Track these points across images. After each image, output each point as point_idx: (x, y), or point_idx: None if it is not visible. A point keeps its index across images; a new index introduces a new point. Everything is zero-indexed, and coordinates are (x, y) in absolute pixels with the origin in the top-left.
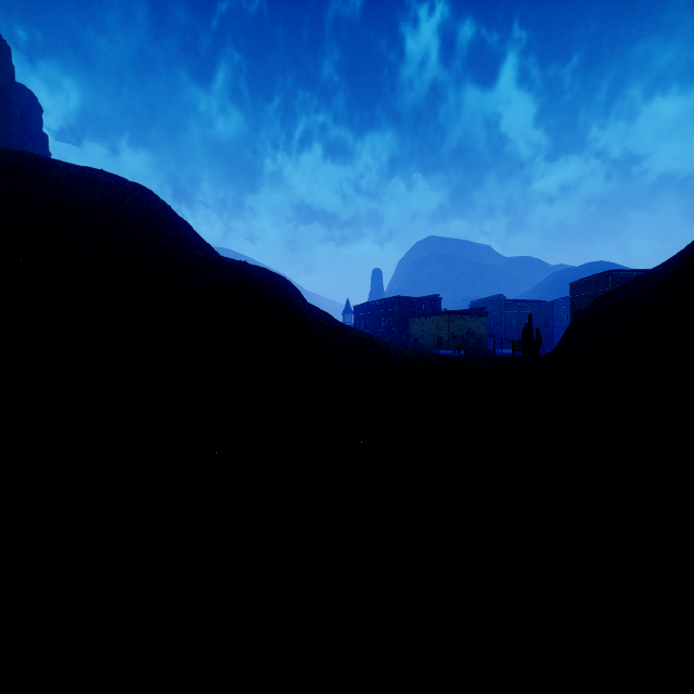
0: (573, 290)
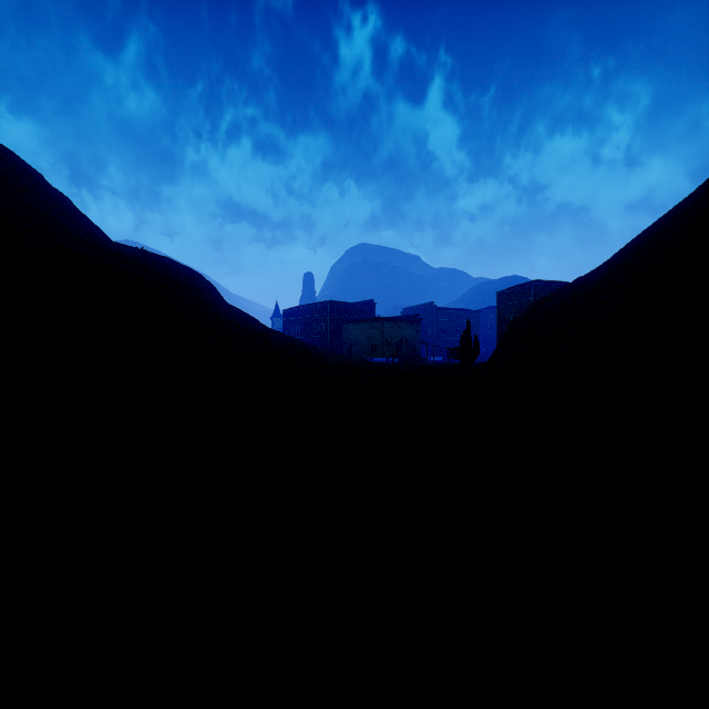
0: (499, 299)
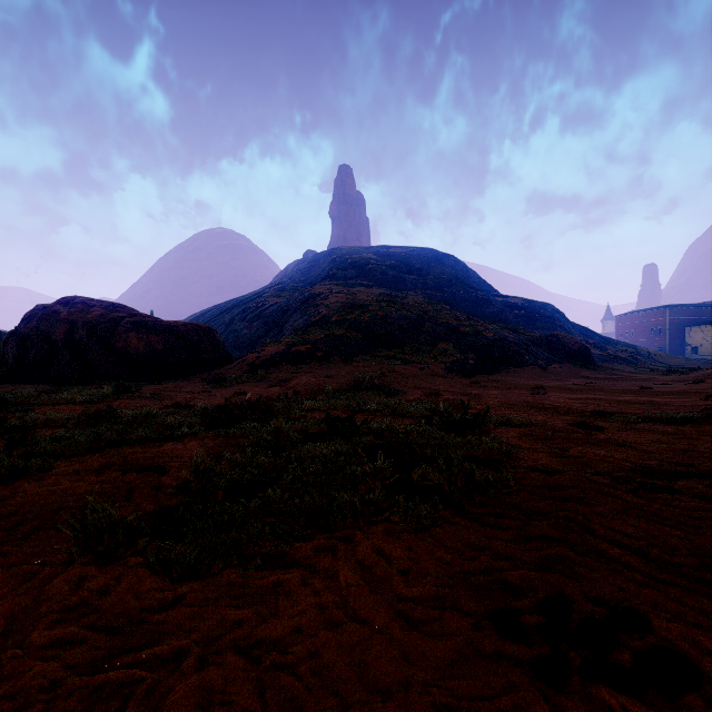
0: None
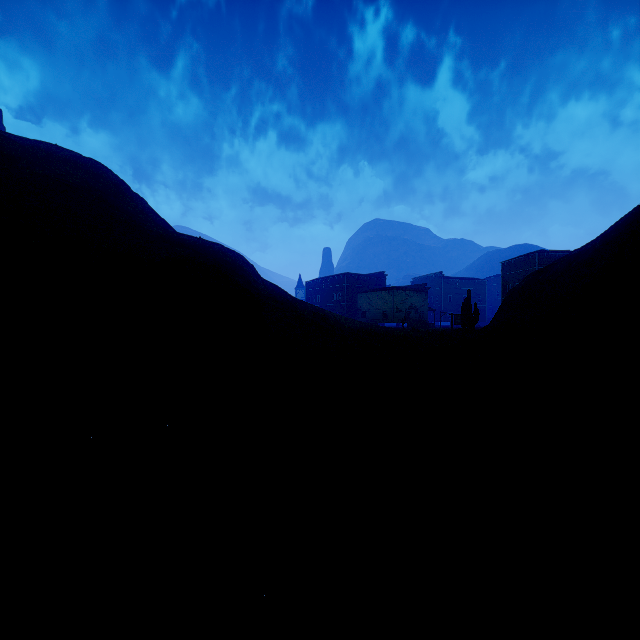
0: (504, 268)
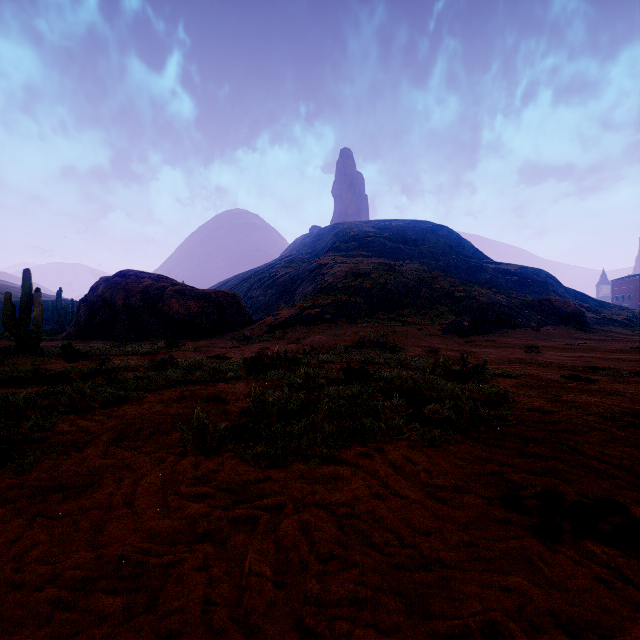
0: None
